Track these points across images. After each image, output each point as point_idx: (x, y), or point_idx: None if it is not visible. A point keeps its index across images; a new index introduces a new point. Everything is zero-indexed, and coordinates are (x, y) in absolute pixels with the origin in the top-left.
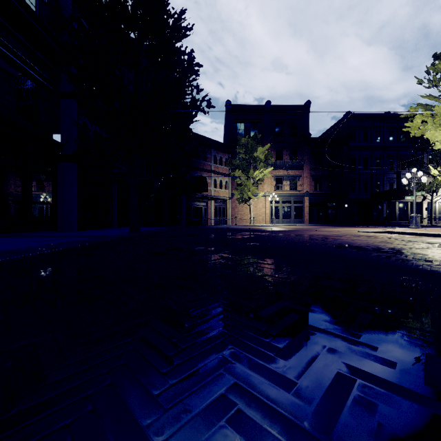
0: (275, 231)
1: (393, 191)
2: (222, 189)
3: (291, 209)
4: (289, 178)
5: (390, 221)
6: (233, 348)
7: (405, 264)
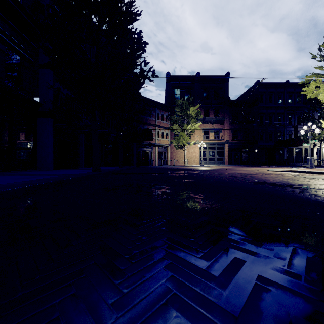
0: (203, 170)
1: (292, 140)
2: (163, 139)
3: (215, 153)
4: (214, 130)
5: (289, 162)
6: (178, 315)
7: (319, 199)
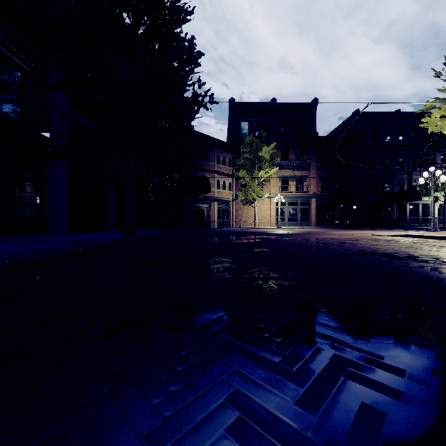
0: (282, 234)
1: (405, 193)
2: (225, 191)
3: (297, 211)
4: (295, 179)
5: (400, 224)
6: None
7: None
